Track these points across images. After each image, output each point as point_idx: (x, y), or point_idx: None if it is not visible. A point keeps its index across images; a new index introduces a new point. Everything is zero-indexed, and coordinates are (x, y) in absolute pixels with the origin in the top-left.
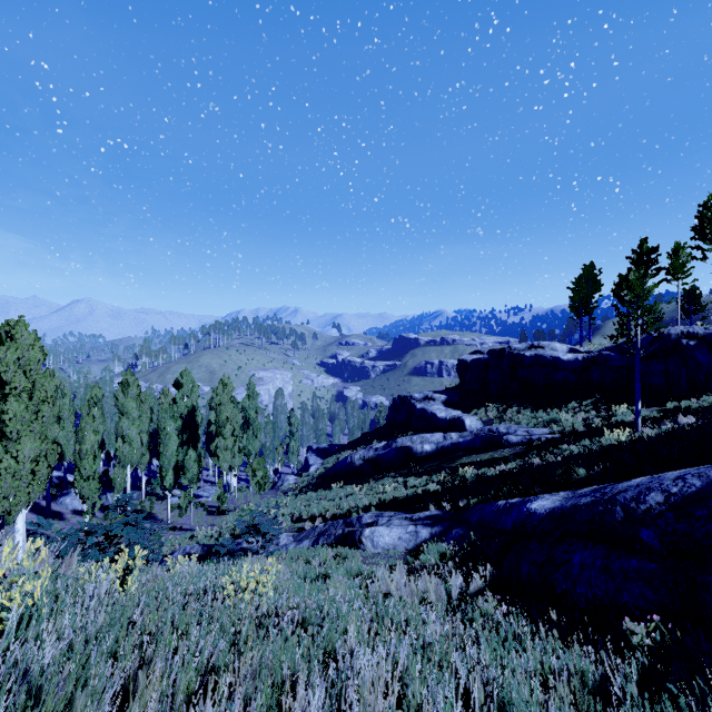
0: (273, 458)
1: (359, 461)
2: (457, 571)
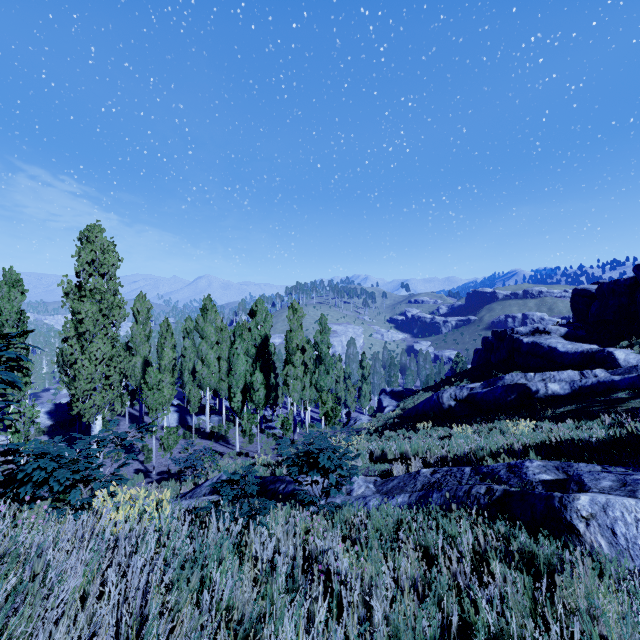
0: (345, 402)
1: (449, 400)
2: None
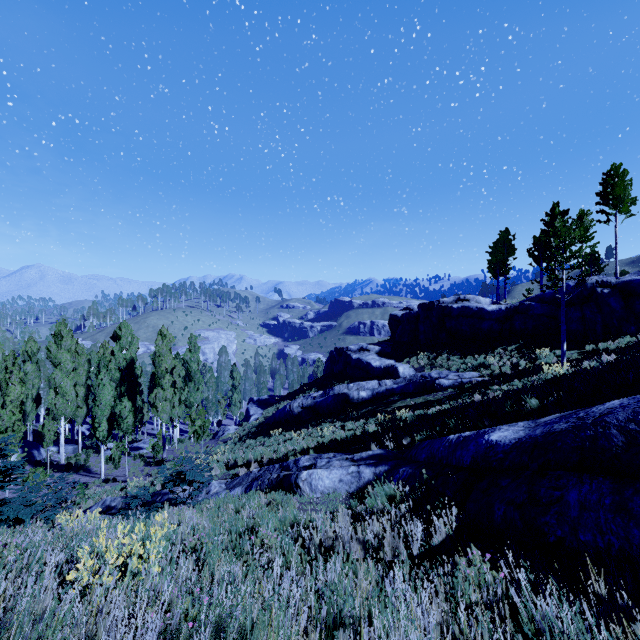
0: (216, 411)
1: (298, 408)
2: (413, 516)
